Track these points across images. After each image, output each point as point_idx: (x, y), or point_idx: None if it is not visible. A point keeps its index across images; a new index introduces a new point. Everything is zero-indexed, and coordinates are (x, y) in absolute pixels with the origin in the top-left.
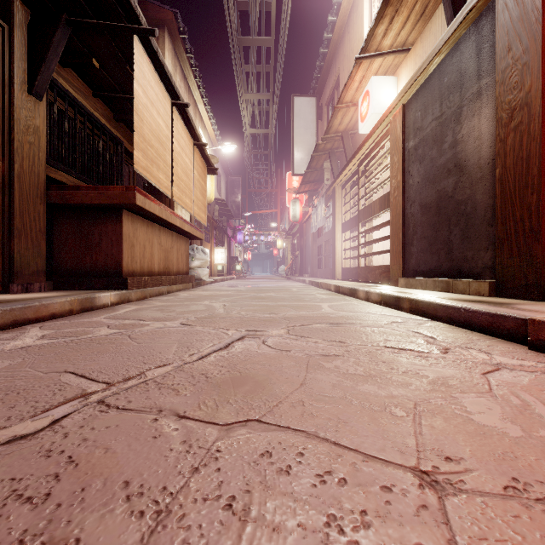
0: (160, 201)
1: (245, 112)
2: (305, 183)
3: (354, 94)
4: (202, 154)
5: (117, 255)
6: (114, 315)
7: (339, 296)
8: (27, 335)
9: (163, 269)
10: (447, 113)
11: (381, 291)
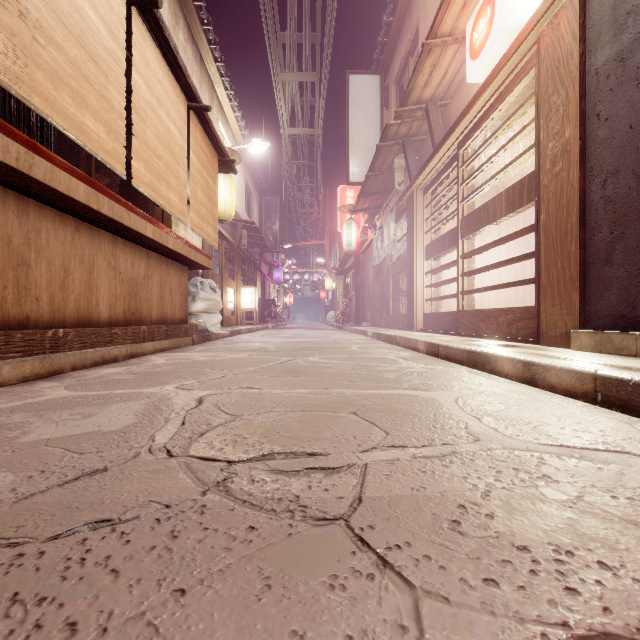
0: (144, 209)
1: (282, 102)
2: (364, 195)
3: (458, 17)
4: (206, 131)
5: None
6: None
7: (447, 366)
8: None
9: (125, 314)
10: None
11: (590, 368)
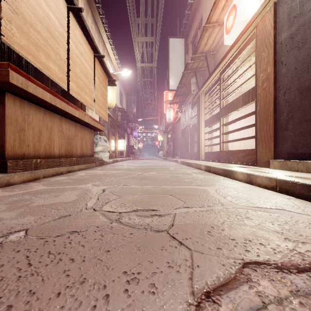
0: (73, 103)
1: (137, 51)
2: (177, 96)
3: (220, 14)
4: (102, 67)
5: None
6: None
7: (214, 176)
8: None
9: (65, 152)
10: None
11: (274, 176)
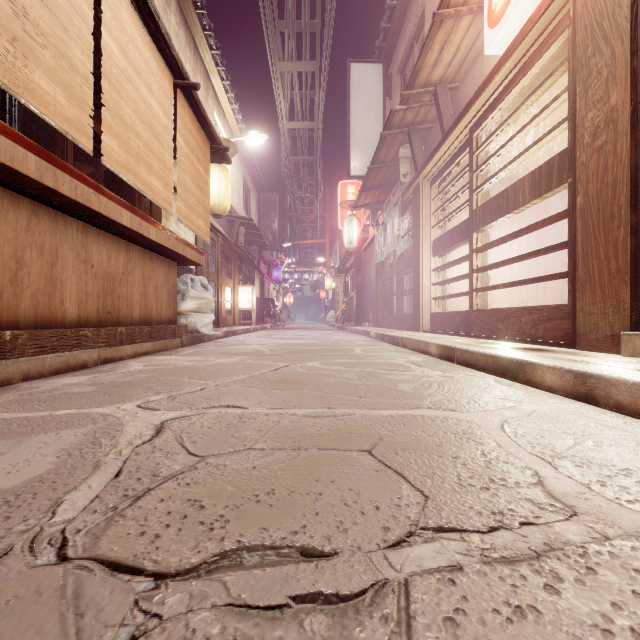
0: (130, 200)
1: (281, 94)
2: (366, 190)
3: None
4: (196, 115)
5: None
6: None
7: (469, 374)
8: None
9: (99, 314)
10: None
11: None
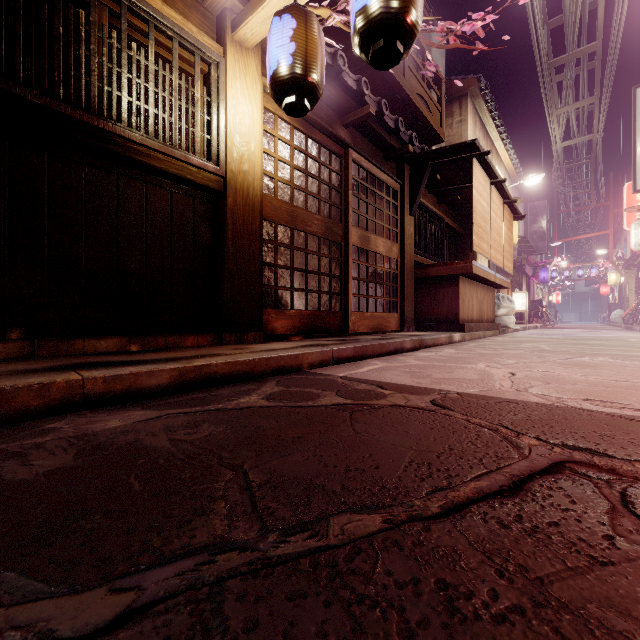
0: (465, 256)
1: (555, 128)
2: None
3: None
4: (509, 207)
5: (455, 308)
6: (471, 346)
7: None
8: (447, 349)
9: (478, 317)
10: None
11: None
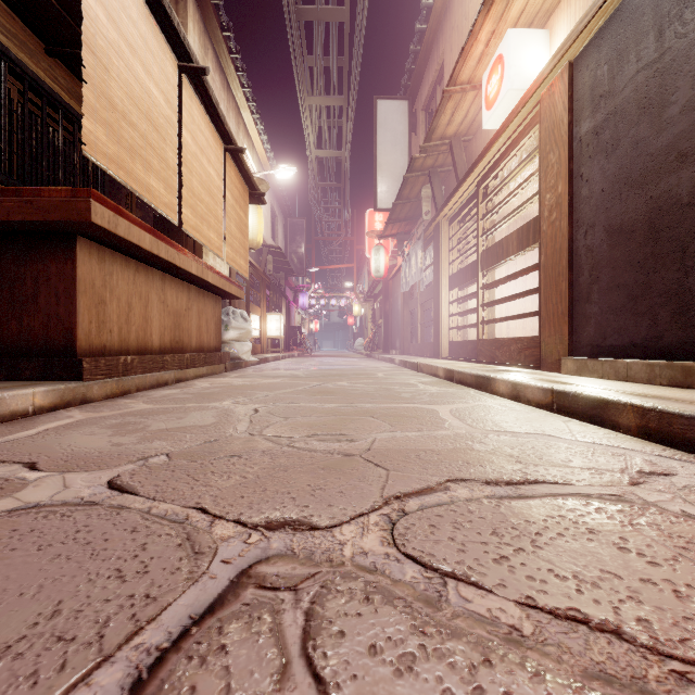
0: (178, 241)
1: (309, 125)
2: (393, 222)
3: (475, 69)
4: (239, 169)
5: (66, 319)
6: None
7: (457, 389)
8: None
9: (171, 343)
10: (677, 48)
11: (550, 385)
